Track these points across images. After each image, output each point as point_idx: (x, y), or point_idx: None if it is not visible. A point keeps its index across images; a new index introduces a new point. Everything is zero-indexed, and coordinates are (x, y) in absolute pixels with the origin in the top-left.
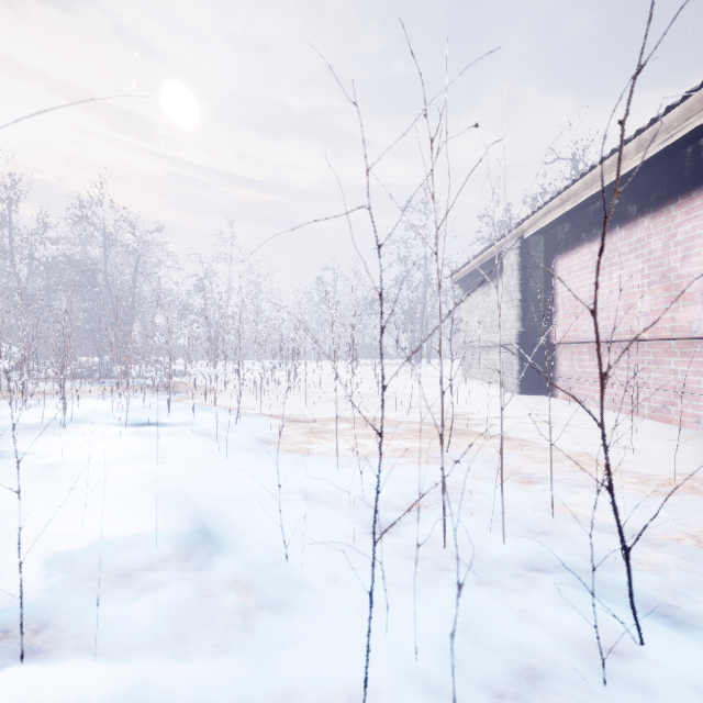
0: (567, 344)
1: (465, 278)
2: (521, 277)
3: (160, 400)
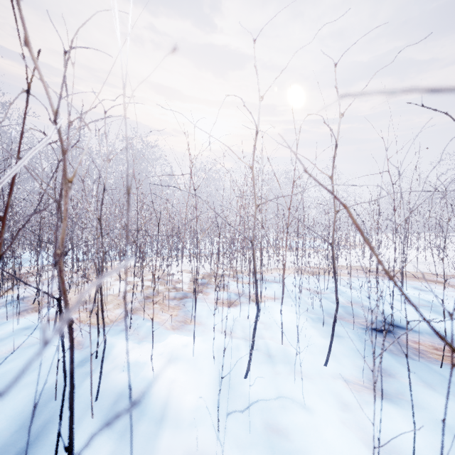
0: None
1: None
2: None
3: None
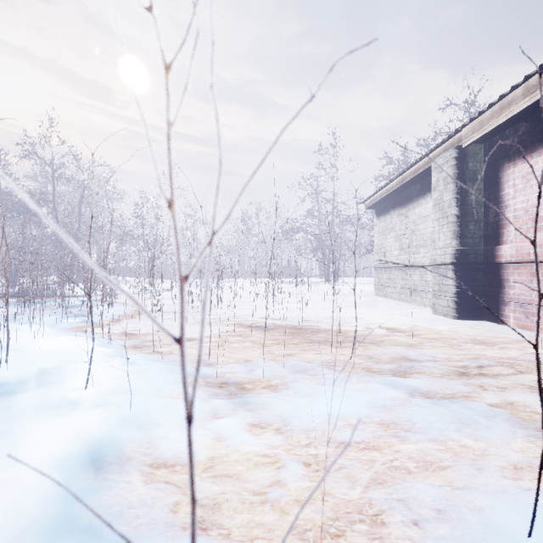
0: (523, 263)
1: (379, 202)
2: (458, 190)
3: (46, 329)
